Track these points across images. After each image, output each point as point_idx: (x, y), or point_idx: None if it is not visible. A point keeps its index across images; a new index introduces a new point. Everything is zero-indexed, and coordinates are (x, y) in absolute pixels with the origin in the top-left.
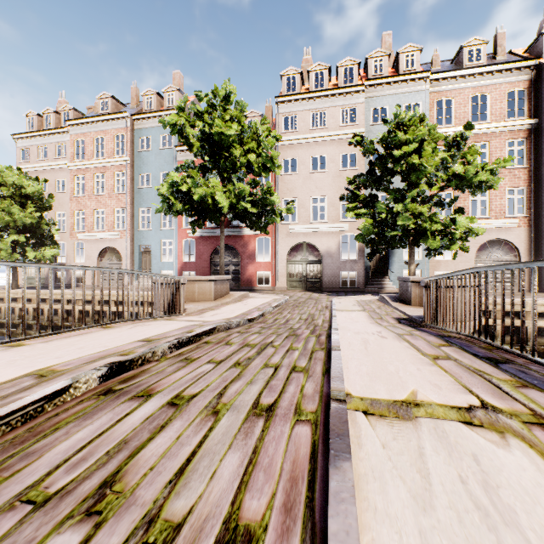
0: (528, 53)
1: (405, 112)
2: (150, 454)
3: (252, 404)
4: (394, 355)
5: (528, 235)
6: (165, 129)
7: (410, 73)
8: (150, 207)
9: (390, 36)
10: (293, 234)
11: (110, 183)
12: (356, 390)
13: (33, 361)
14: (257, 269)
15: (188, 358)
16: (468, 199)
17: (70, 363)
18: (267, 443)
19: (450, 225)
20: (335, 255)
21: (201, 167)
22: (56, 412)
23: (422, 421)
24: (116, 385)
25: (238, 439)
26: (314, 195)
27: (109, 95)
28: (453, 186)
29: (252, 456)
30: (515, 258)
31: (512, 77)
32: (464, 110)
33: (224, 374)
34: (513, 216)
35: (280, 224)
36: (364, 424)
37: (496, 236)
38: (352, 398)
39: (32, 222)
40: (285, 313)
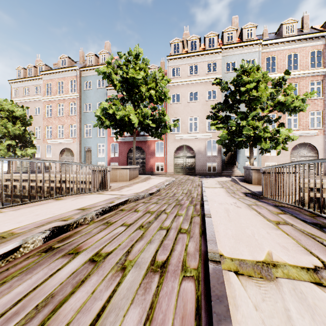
0: (323, 27)
1: (248, 64)
2: (69, 308)
3: (150, 261)
4: (249, 221)
5: (323, 140)
6: (100, 76)
7: (250, 41)
8: (90, 124)
9: (237, 18)
10: (178, 140)
11: (66, 109)
12: (226, 251)
13: (1, 225)
14: (155, 161)
15: (108, 222)
16: (286, 118)
17: (26, 227)
18: (161, 298)
19: (276, 134)
20: (203, 153)
21: (121, 99)
22: (7, 267)
23: (281, 281)
24: (55, 244)
25: (139, 294)
26: (190, 116)
27: (66, 56)
28: (278, 109)
29: (149, 311)
30: (315, 155)
31: (313, 43)
32: (283, 63)
33: (132, 235)
34: (314, 128)
35: (169, 134)
36: (236, 284)
37: (303, 141)
38: (224, 258)
39: (20, 133)
40: (173, 189)
